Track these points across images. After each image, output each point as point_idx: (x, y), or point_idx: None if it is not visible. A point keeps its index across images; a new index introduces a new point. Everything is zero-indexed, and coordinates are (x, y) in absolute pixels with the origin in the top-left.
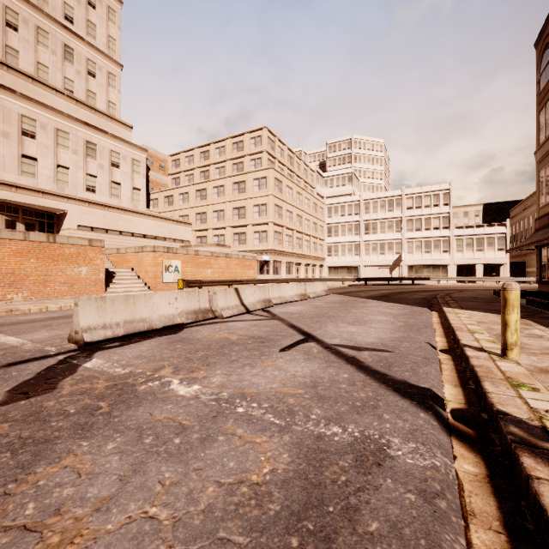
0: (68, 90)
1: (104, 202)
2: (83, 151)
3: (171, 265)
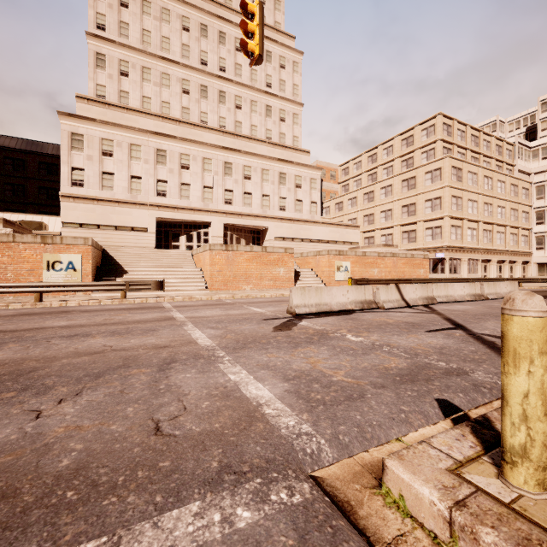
0: (268, 138)
1: (290, 217)
2: (277, 181)
3: (342, 265)
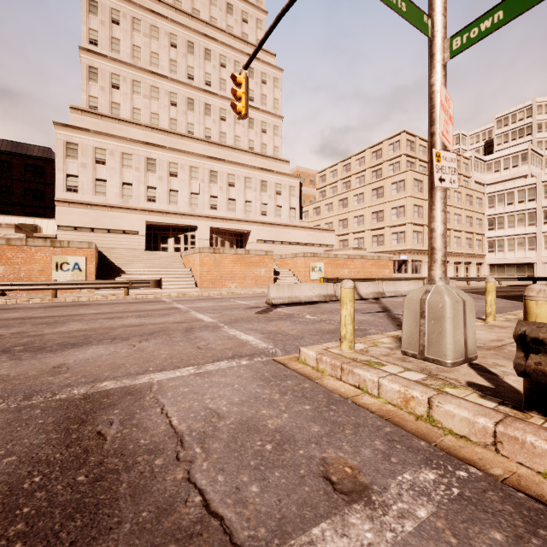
0: (250, 148)
1: (271, 222)
2: (259, 188)
3: (316, 266)
